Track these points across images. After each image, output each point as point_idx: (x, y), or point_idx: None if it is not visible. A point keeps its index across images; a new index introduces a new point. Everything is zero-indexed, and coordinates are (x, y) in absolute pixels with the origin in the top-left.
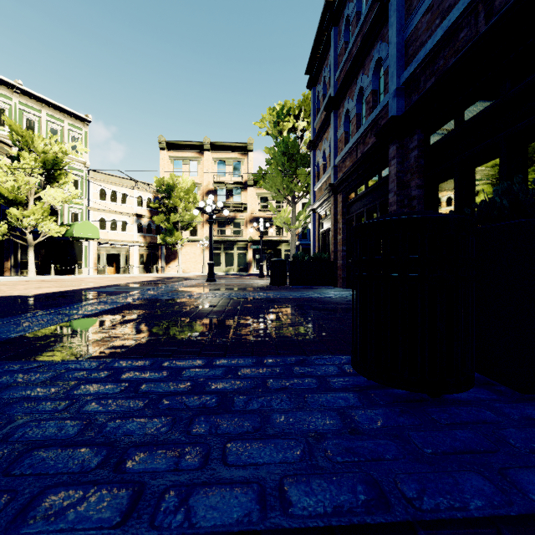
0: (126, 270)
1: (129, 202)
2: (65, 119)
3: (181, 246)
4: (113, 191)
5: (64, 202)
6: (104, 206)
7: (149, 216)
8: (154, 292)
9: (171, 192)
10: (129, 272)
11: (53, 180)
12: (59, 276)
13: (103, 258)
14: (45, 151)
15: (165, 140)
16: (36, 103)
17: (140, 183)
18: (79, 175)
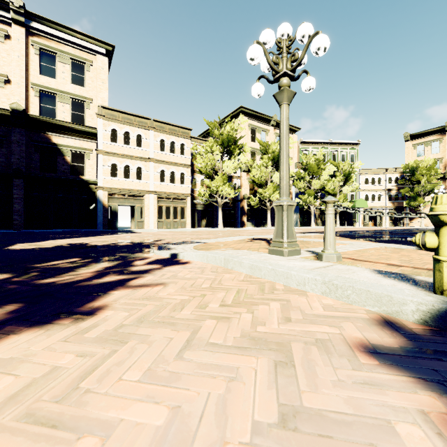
0: (380, 224)
1: (382, 183)
2: (348, 147)
3: (423, 207)
4: (372, 178)
5: (352, 191)
6: (367, 188)
7: (396, 189)
8: (411, 230)
9: (414, 172)
10: (382, 225)
11: (346, 182)
12: (348, 226)
13: (366, 217)
14: (345, 170)
15: (408, 134)
16: (336, 145)
17: (390, 169)
18: (354, 173)
